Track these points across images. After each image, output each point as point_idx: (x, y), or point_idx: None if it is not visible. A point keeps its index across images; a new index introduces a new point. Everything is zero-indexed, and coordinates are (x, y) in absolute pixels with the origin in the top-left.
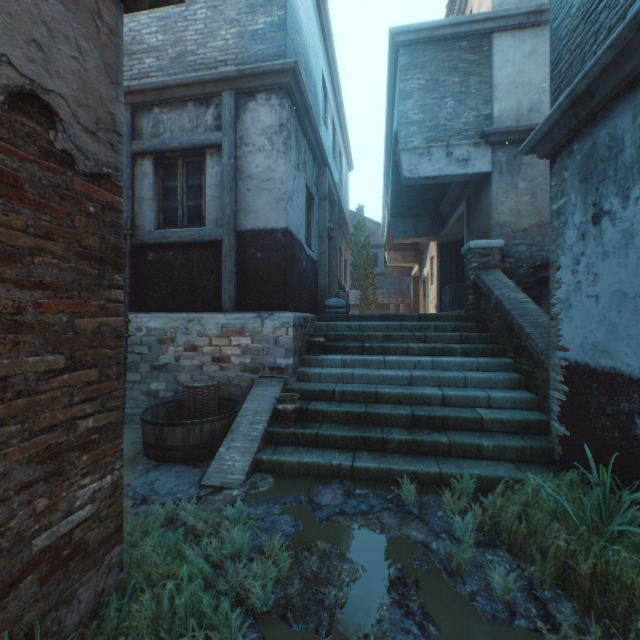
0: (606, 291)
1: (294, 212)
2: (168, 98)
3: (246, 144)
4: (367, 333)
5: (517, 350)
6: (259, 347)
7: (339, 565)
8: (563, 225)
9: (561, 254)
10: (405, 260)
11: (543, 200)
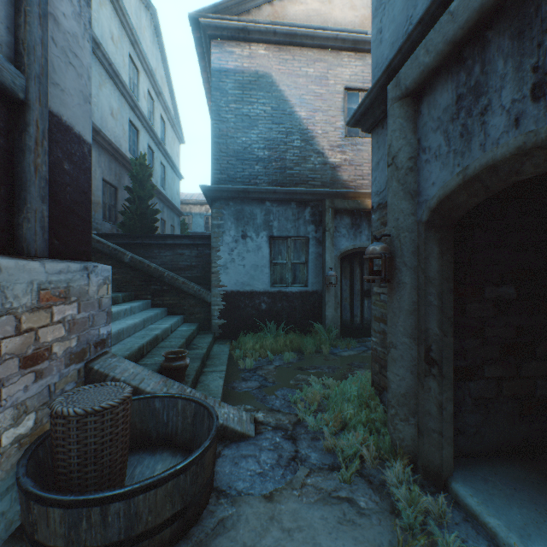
0: (249, 264)
1: None
2: None
3: None
4: None
5: (159, 292)
6: (86, 317)
7: (301, 378)
8: (223, 233)
9: (221, 245)
10: None
11: (96, 185)
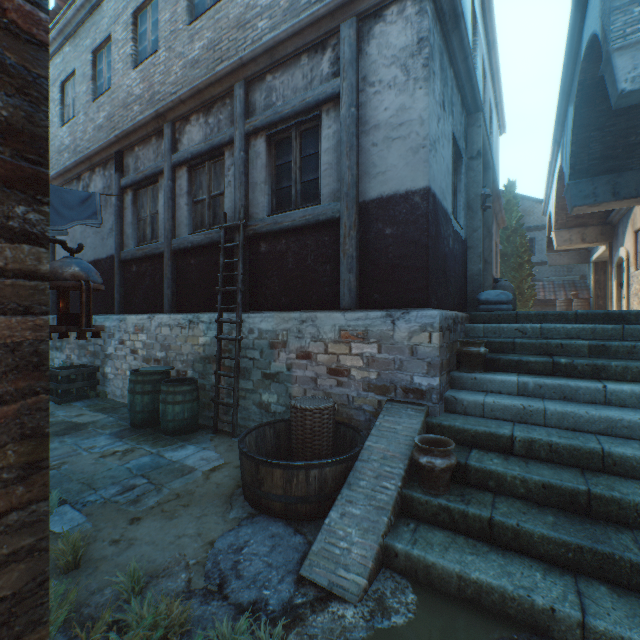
0: None
1: (438, 167)
2: (280, 58)
3: (370, 84)
4: (558, 341)
5: None
6: (388, 358)
7: None
8: None
9: None
10: (584, 239)
11: None
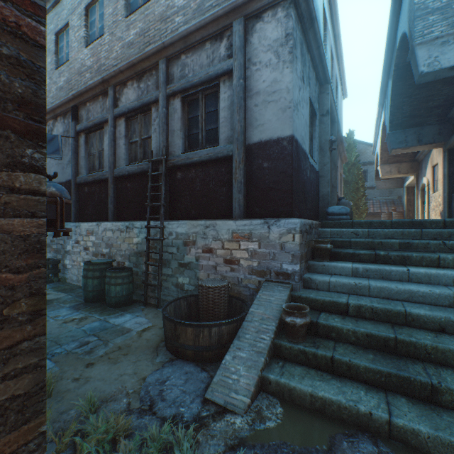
0: None
1: (299, 122)
2: (190, 43)
3: (253, 64)
4: (379, 240)
5: None
6: (265, 252)
7: None
8: None
9: None
10: (399, 171)
11: None
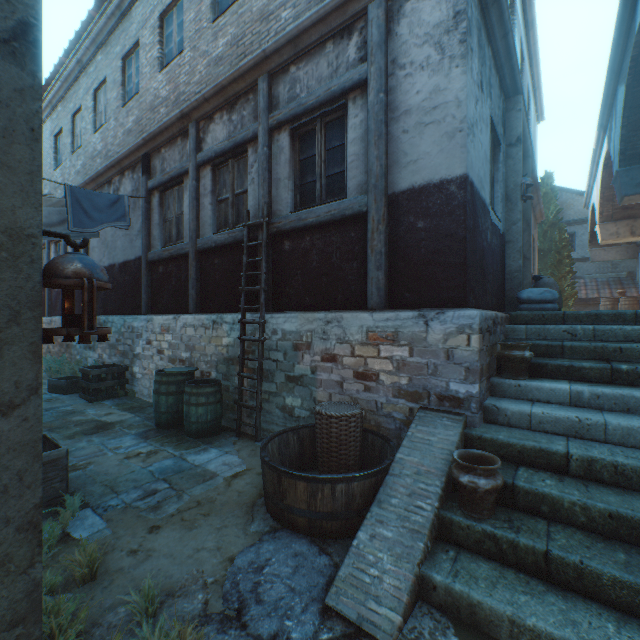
0: None
1: (475, 154)
2: (304, 47)
3: (400, 66)
4: (616, 345)
5: None
6: (420, 362)
7: None
8: None
9: None
10: (633, 232)
11: None
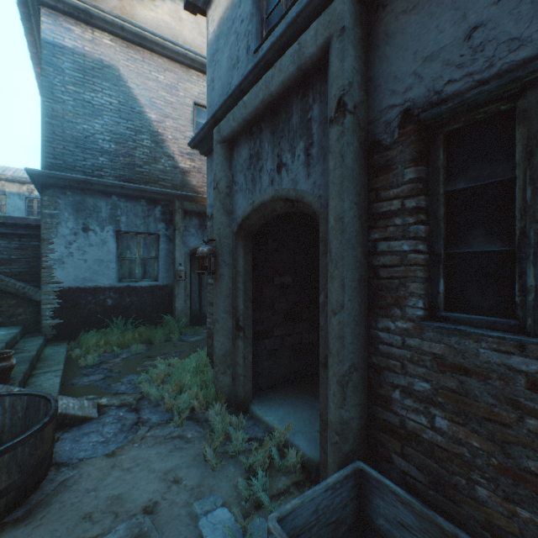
0: (93, 258)
1: None
2: None
3: None
4: None
5: None
6: None
7: (149, 364)
8: (58, 224)
9: (56, 237)
10: None
11: None
